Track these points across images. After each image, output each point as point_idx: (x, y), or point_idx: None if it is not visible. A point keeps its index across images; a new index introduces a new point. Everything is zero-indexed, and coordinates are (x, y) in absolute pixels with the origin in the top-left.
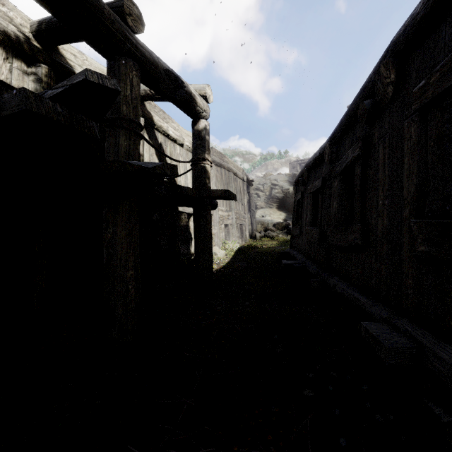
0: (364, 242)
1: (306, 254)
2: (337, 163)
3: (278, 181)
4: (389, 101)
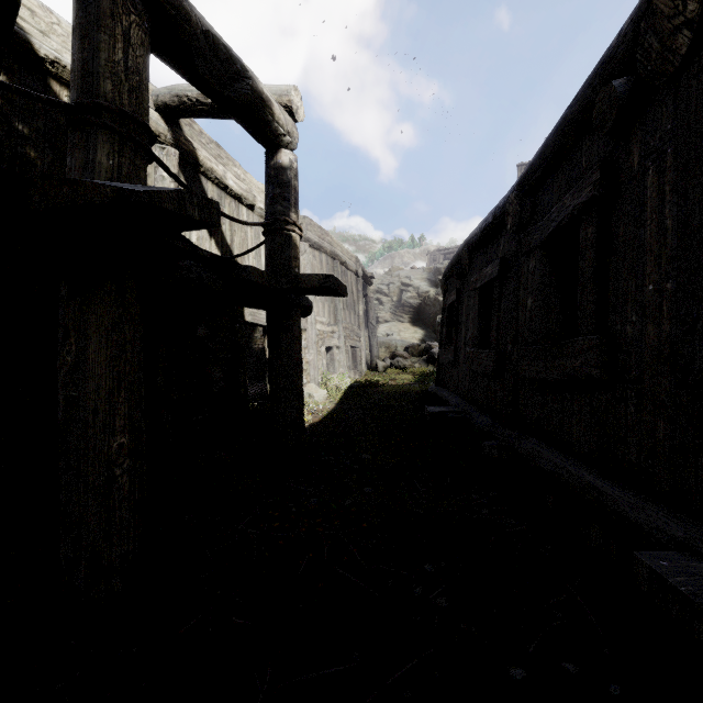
0: (606, 372)
1: (468, 396)
2: (535, 226)
3: (412, 280)
4: (678, 67)
